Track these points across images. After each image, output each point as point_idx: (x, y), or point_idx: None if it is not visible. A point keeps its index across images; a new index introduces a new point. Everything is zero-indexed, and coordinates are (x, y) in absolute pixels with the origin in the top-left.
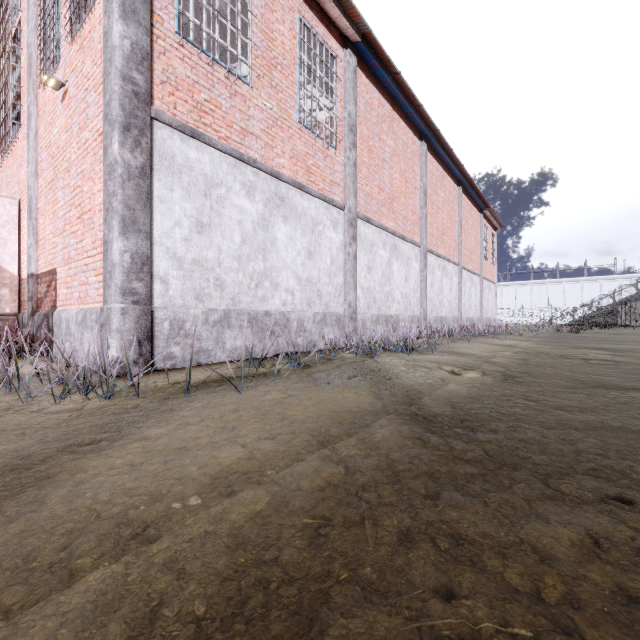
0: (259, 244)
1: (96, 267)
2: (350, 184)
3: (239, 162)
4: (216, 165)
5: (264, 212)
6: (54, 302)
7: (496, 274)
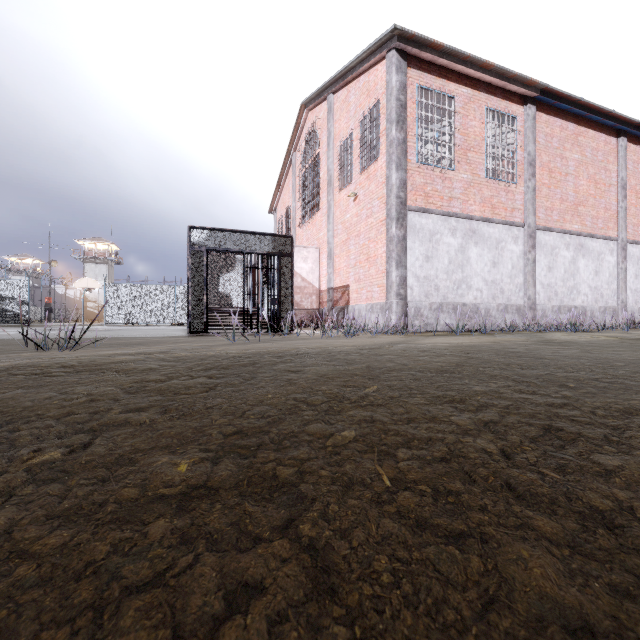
0: (459, 263)
1: (378, 283)
2: (529, 206)
3: (447, 217)
4: (435, 223)
5: (462, 243)
6: (347, 301)
7: None
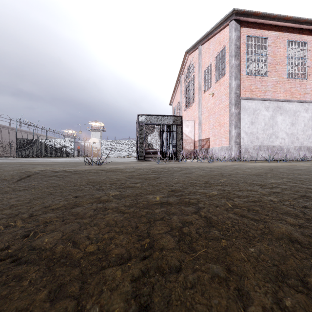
0: (270, 124)
1: (225, 136)
2: None
3: (263, 101)
4: (256, 105)
5: (272, 114)
6: (208, 146)
7: None
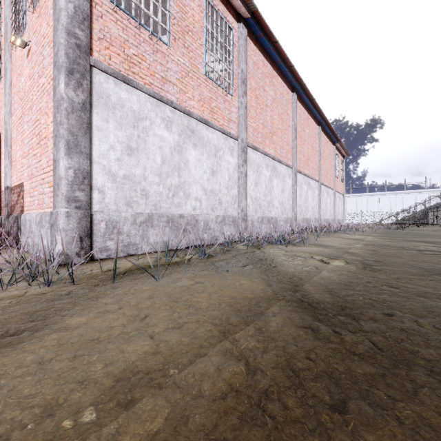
0: (175, 164)
1: (49, 180)
2: (242, 121)
3: (160, 102)
4: (142, 104)
5: (179, 140)
6: (22, 207)
7: (344, 188)
